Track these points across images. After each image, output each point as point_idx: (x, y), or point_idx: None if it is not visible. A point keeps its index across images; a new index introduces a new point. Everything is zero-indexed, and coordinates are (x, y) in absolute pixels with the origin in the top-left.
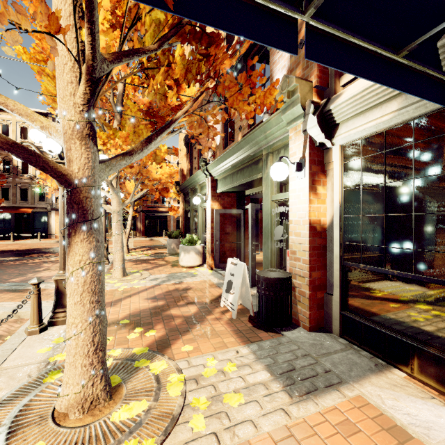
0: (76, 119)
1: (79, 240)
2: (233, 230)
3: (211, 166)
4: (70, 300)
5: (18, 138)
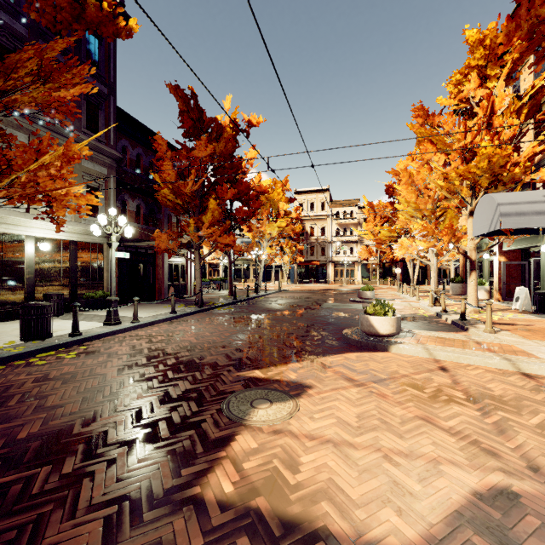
0: (473, 246)
1: (473, 273)
2: (517, 276)
3: None
4: (470, 287)
5: (308, 211)
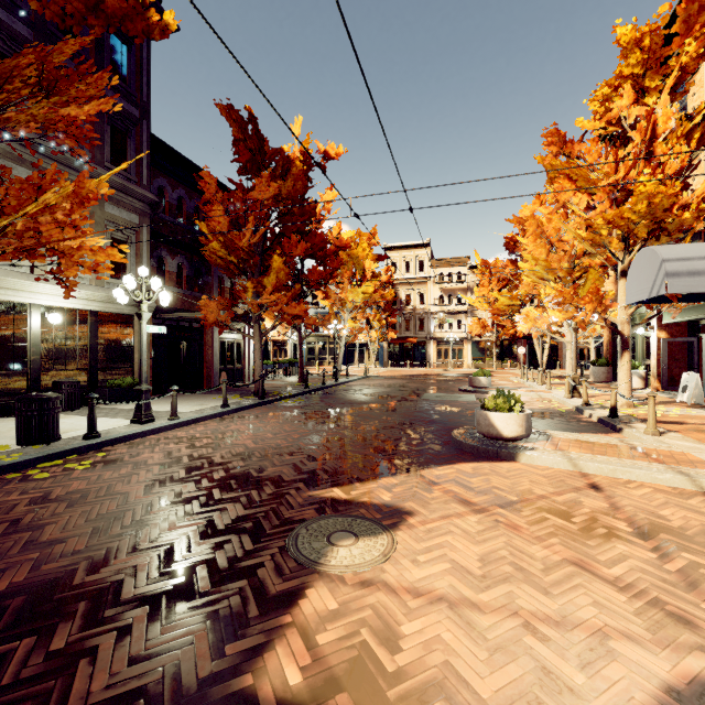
0: (626, 317)
1: (626, 354)
2: (683, 357)
3: None
4: (622, 373)
5: (403, 272)
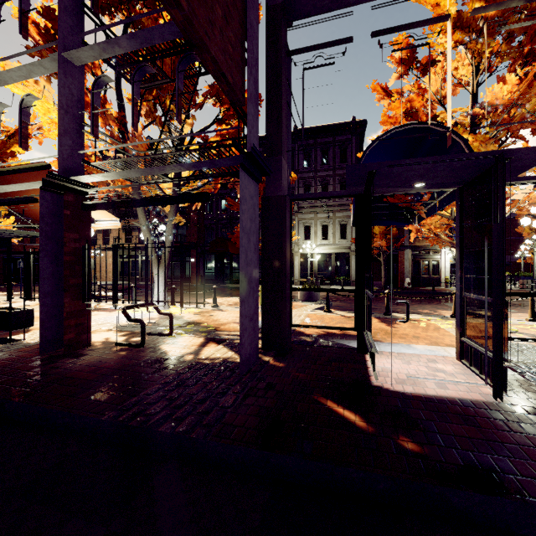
0: None
1: None
2: None
3: None
4: None
5: None
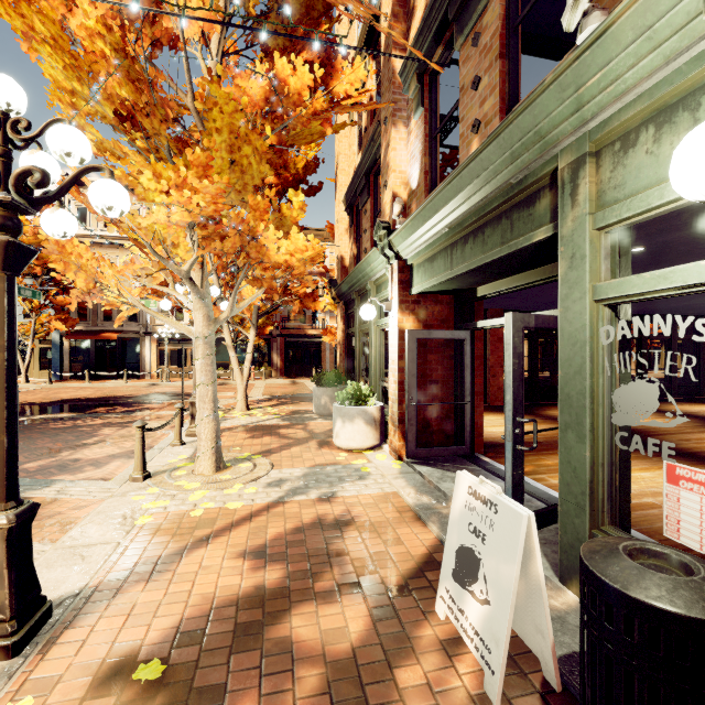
0: None
1: None
2: (446, 375)
3: (398, 236)
4: None
5: (100, 226)
